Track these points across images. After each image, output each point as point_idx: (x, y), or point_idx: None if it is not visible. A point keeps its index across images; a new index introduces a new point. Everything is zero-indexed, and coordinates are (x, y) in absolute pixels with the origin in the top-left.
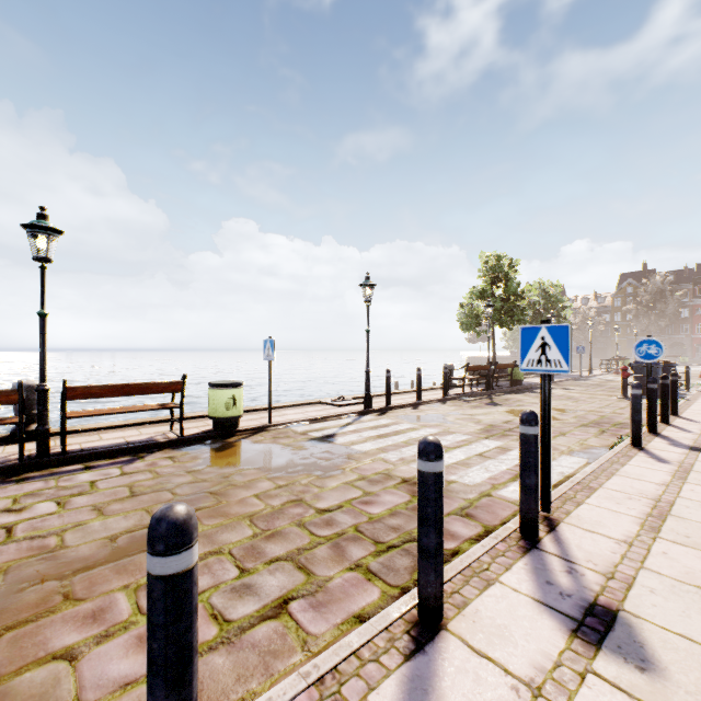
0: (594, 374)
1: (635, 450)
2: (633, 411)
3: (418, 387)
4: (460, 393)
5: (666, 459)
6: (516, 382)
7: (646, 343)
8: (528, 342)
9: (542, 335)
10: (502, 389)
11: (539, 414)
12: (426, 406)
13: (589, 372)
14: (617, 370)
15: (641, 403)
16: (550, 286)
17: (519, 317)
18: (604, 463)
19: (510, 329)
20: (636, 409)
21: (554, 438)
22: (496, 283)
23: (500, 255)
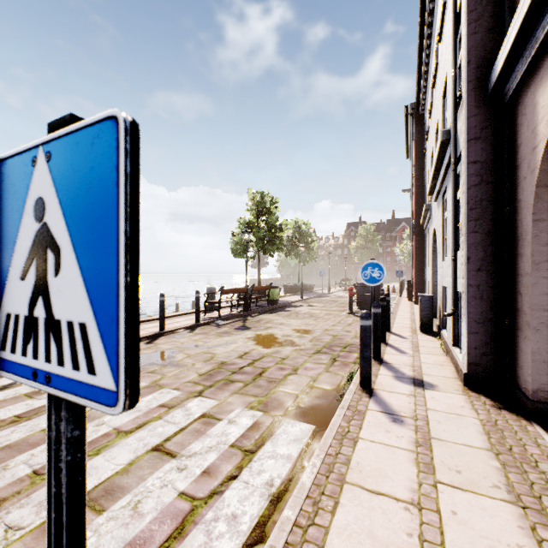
0: (331, 291)
1: (366, 397)
2: (363, 346)
3: (161, 315)
4: (216, 317)
5: (399, 412)
6: (273, 302)
7: (371, 266)
8: (4, 231)
9: (38, 193)
10: (259, 309)
11: (281, 339)
12: (167, 338)
13: (329, 290)
14: (346, 288)
15: (370, 336)
16: (303, 224)
17: (278, 245)
18: (331, 444)
19: (272, 255)
20: (366, 343)
21: (284, 380)
22: (261, 216)
23: (263, 193)
